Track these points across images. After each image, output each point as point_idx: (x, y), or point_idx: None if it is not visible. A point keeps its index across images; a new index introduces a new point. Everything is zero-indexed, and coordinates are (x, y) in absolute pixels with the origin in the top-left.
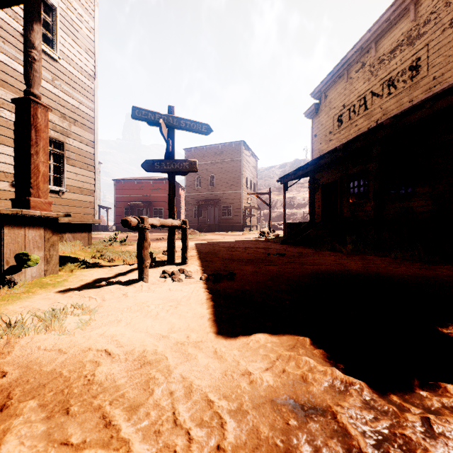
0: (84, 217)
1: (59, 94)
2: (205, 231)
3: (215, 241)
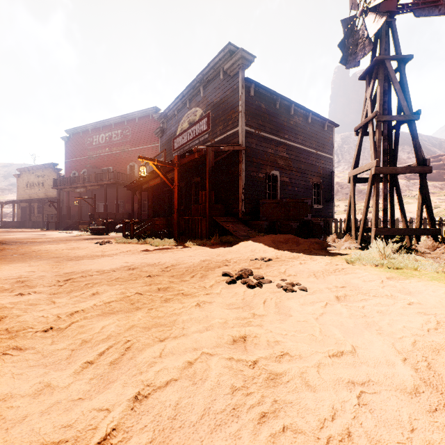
0: None
1: None
2: None
3: None
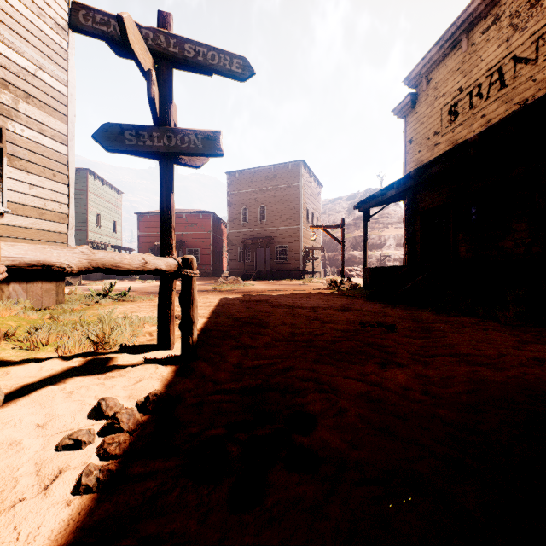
0: None
1: None
2: (253, 279)
3: (265, 295)
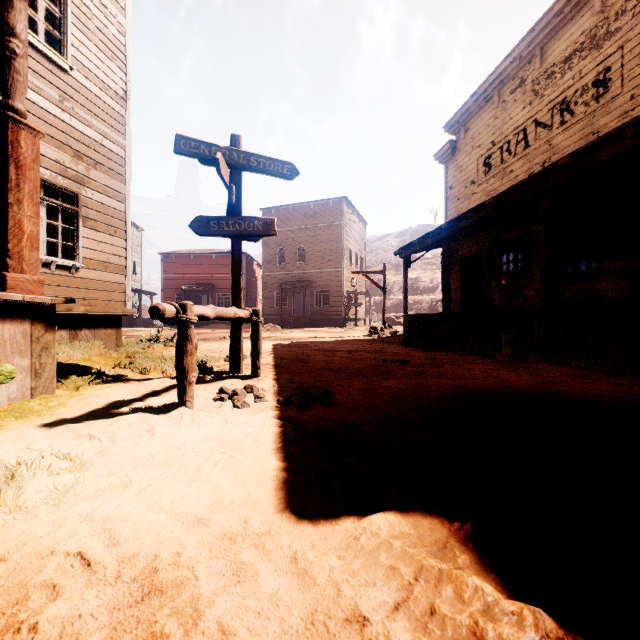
0: (110, 306)
1: (72, 122)
2: (291, 327)
3: (305, 341)
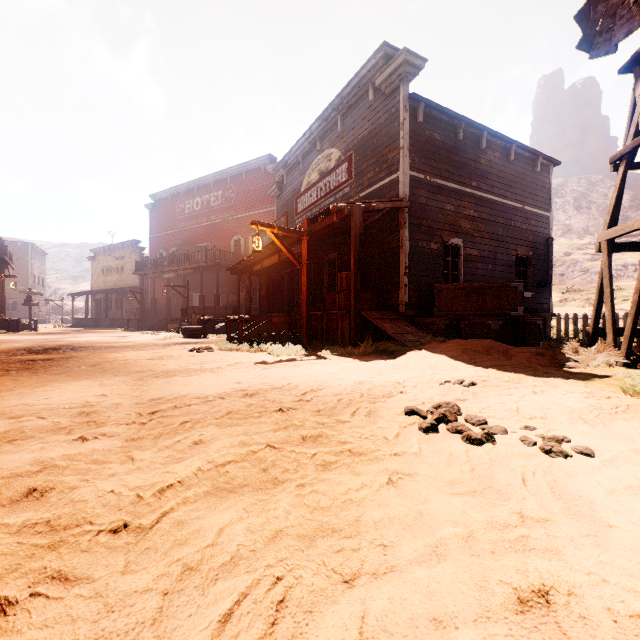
0: None
1: None
2: None
3: None
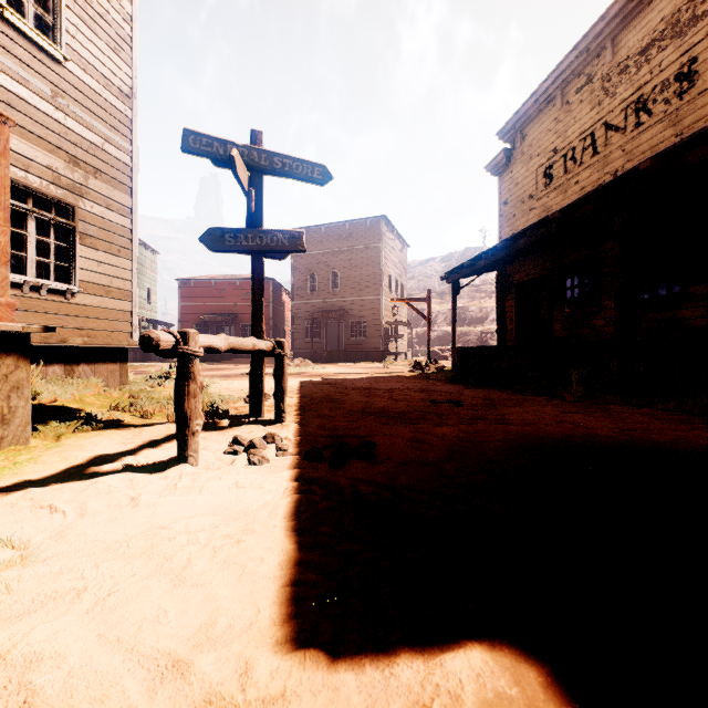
0: (113, 337)
1: (66, 122)
2: (323, 362)
3: (339, 378)
